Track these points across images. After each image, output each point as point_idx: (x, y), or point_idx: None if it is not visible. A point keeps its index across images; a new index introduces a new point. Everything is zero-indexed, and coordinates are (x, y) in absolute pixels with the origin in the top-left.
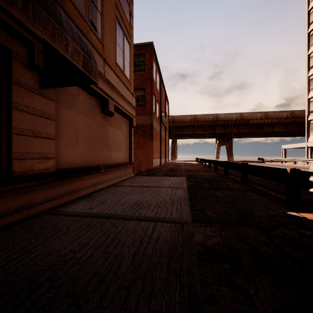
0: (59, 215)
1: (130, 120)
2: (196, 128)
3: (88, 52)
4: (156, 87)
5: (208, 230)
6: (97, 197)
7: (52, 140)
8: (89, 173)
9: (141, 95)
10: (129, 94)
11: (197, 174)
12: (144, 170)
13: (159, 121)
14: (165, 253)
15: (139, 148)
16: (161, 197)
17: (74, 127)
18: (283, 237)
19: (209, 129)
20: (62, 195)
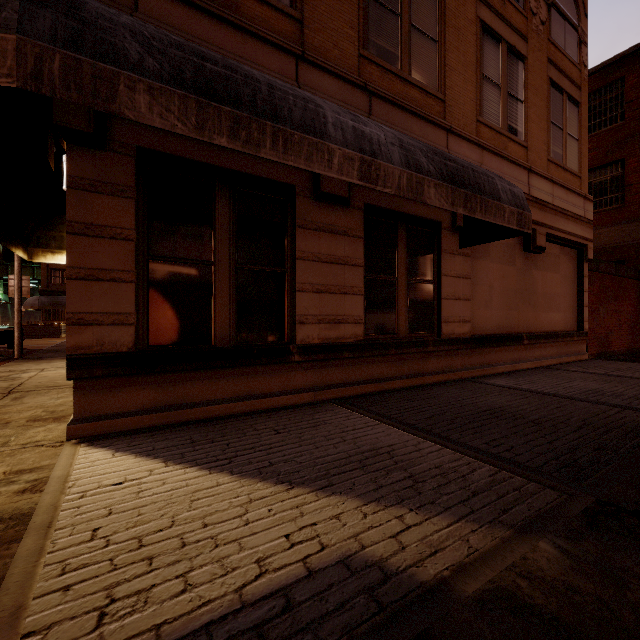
0: (482, 384)
1: (580, 248)
2: None
3: (521, 203)
4: None
5: None
6: (521, 376)
7: (468, 302)
8: (507, 344)
9: (612, 177)
10: (578, 200)
11: None
12: (617, 351)
13: None
14: (629, 426)
15: (602, 302)
16: None
17: (487, 282)
18: None
19: None
20: (477, 366)
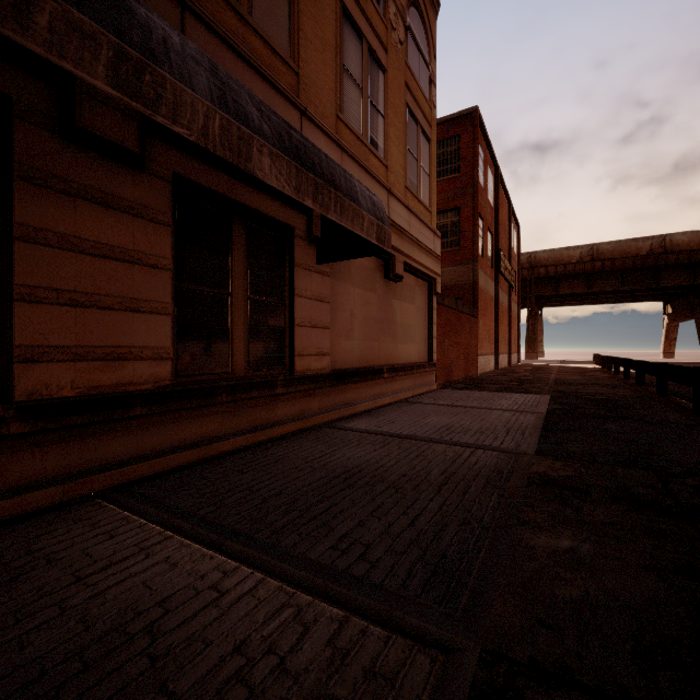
0: (341, 430)
1: (431, 282)
2: (597, 279)
3: (381, 215)
4: (485, 200)
5: (558, 464)
6: (382, 415)
7: (328, 330)
8: (368, 379)
9: (452, 222)
10: (429, 234)
11: (582, 392)
12: (457, 380)
13: (494, 272)
14: (484, 474)
15: (447, 335)
16: (489, 423)
17: (349, 309)
18: (694, 485)
19: (639, 279)
20: (337, 407)
